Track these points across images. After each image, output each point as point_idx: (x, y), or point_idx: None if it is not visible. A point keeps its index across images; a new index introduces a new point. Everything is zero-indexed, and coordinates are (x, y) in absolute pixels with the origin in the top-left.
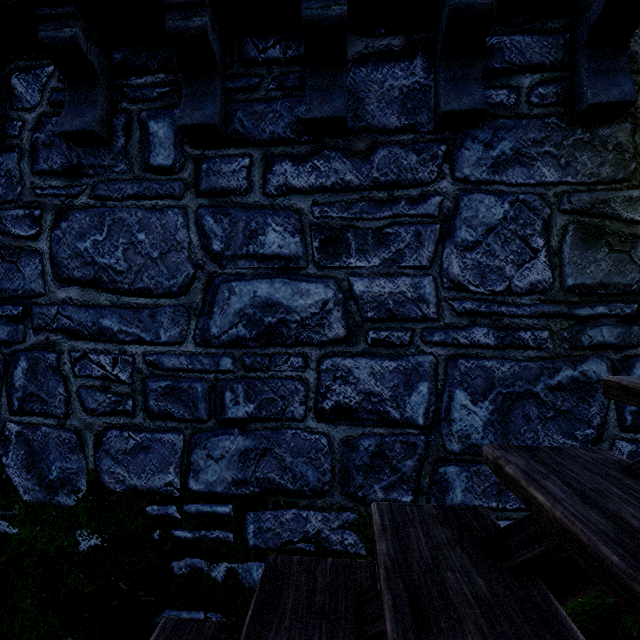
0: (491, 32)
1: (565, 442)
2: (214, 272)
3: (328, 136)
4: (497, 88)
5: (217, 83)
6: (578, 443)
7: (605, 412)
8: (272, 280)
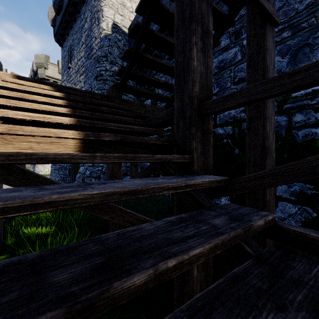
0: None
1: None
2: None
3: None
4: None
5: None
6: None
7: None
8: (222, 54)
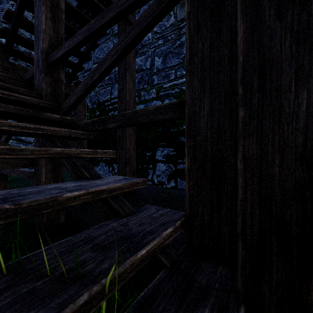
0: None
1: (177, 60)
2: None
3: None
4: None
5: None
6: (180, 60)
7: None
8: None
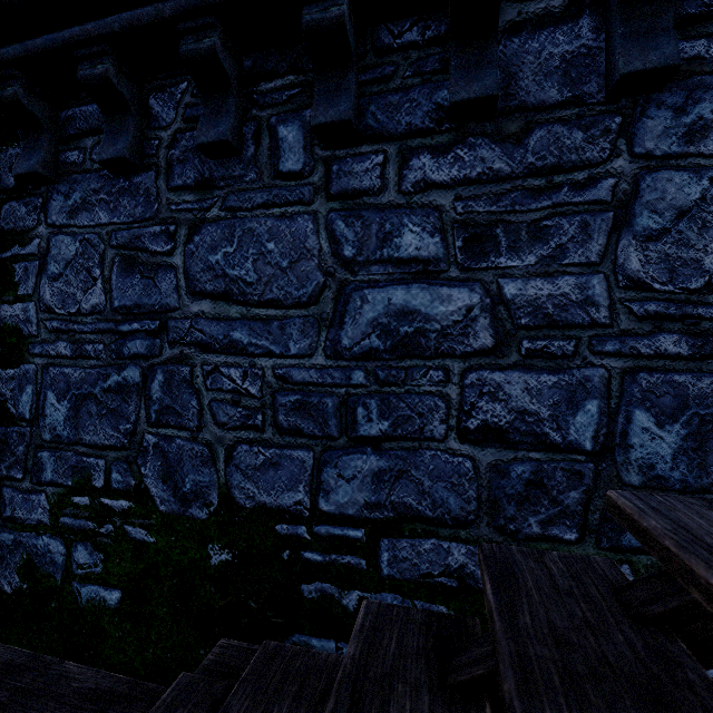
0: None
1: None
2: (345, 280)
3: (473, 121)
4: (692, 39)
5: (351, 76)
6: None
7: None
8: (408, 286)
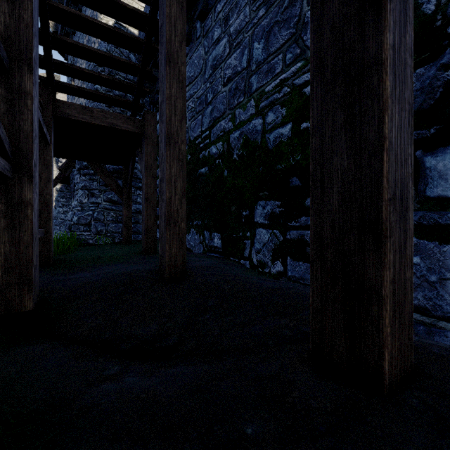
0: None
1: (287, 33)
2: (206, 58)
3: None
4: None
5: None
6: (291, 29)
7: (302, 4)
8: (215, 49)
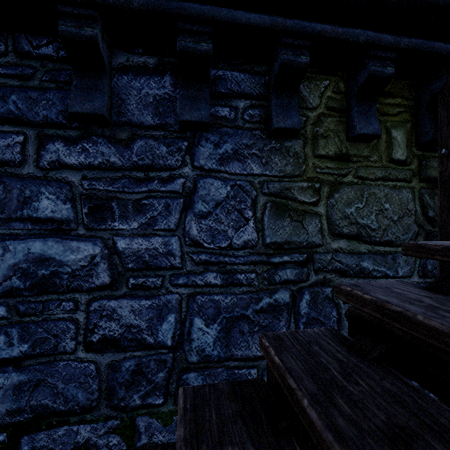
0: (219, 66)
1: None
2: None
3: (96, 125)
4: (223, 106)
5: None
6: None
7: (288, 324)
8: (45, 239)
